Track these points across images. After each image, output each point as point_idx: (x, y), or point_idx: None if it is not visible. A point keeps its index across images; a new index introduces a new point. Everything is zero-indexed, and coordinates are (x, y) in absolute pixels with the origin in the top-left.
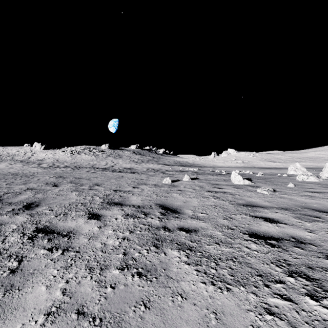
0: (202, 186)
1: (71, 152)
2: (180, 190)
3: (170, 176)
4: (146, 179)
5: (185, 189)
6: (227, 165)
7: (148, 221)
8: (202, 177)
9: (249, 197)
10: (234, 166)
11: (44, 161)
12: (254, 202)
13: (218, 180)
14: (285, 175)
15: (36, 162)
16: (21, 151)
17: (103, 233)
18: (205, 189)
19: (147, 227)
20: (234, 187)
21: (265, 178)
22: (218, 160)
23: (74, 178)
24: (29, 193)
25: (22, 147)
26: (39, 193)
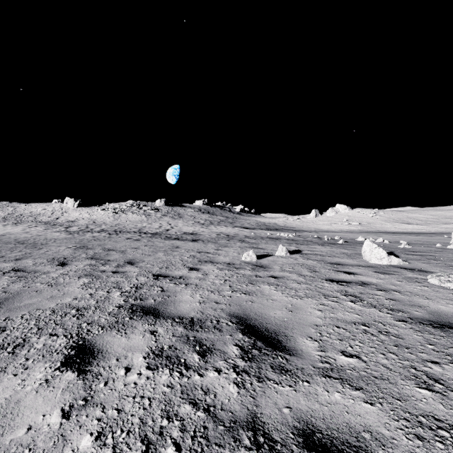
0: (313, 267)
1: (114, 211)
2: (274, 278)
3: (254, 247)
4: (215, 251)
5: (285, 275)
6: (335, 228)
7: (208, 384)
8: (306, 248)
9: (427, 299)
10: (348, 230)
11: (76, 222)
12: (452, 315)
13: (336, 255)
14: (452, 246)
15: (64, 224)
16: (48, 209)
17: (59, 452)
18: (323, 276)
19: (203, 419)
20: (376, 270)
21: (418, 251)
22: (322, 221)
23: (102, 250)
24: (5, 280)
25: (50, 204)
26: (21, 280)
